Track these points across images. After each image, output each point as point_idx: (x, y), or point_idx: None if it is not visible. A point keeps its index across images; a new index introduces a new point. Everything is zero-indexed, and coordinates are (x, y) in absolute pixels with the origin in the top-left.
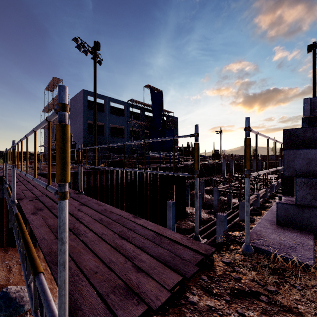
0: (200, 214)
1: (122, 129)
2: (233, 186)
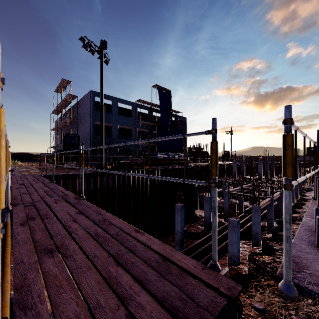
0: (210, 218)
1: (130, 130)
2: (245, 189)
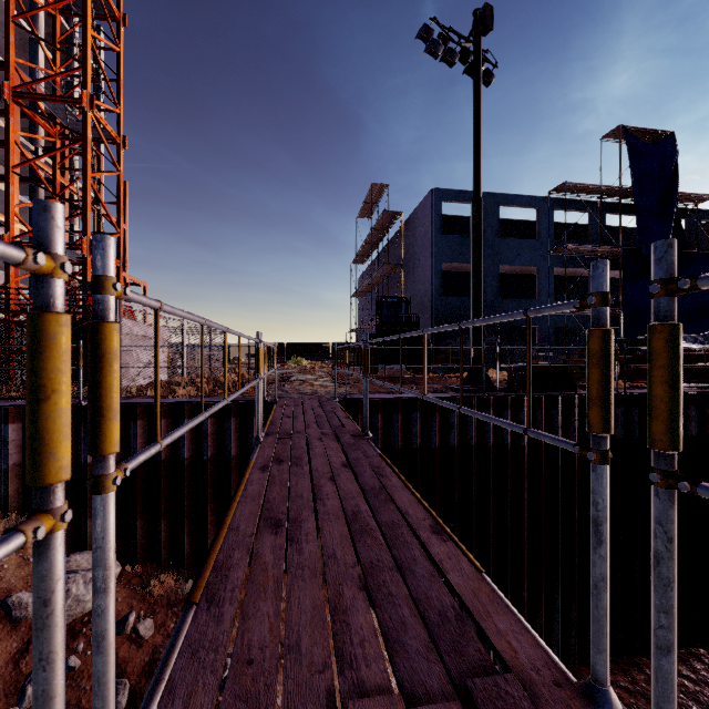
0: None
1: (528, 277)
2: None
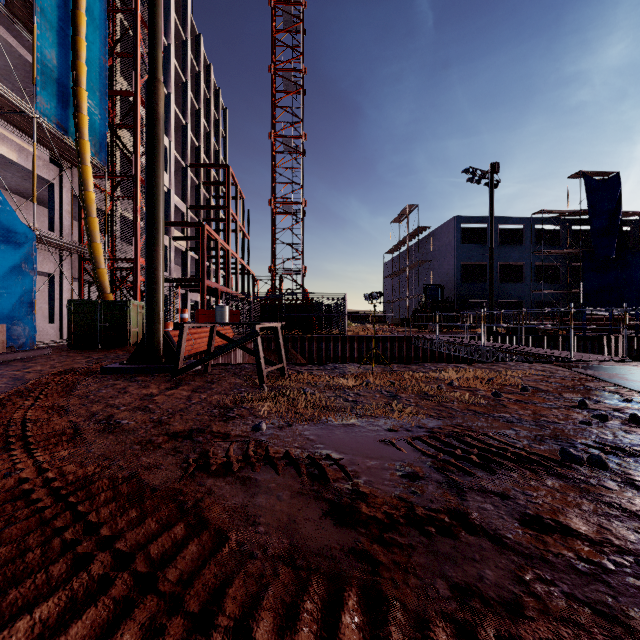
0: None
1: (518, 266)
2: None
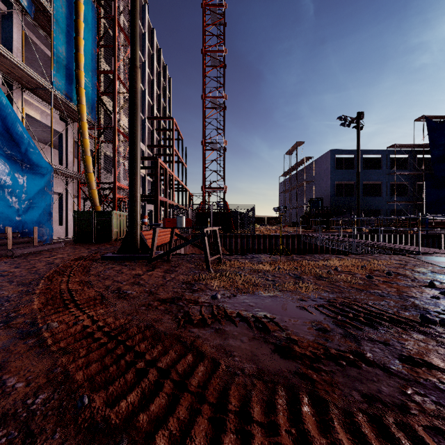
0: None
1: (376, 184)
2: None
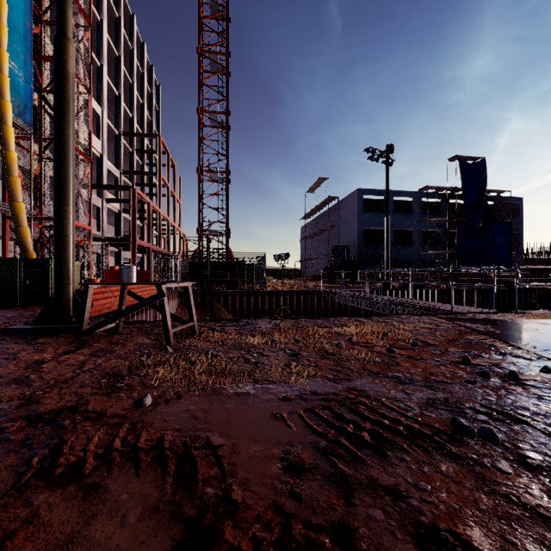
0: None
1: (408, 232)
2: None
